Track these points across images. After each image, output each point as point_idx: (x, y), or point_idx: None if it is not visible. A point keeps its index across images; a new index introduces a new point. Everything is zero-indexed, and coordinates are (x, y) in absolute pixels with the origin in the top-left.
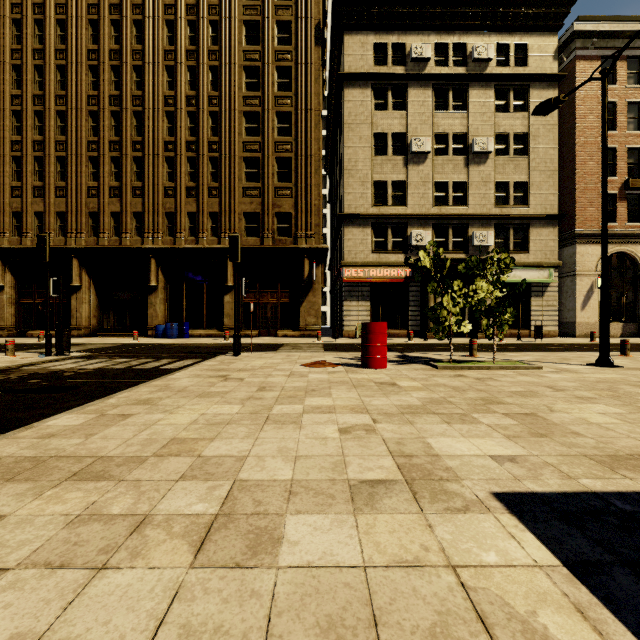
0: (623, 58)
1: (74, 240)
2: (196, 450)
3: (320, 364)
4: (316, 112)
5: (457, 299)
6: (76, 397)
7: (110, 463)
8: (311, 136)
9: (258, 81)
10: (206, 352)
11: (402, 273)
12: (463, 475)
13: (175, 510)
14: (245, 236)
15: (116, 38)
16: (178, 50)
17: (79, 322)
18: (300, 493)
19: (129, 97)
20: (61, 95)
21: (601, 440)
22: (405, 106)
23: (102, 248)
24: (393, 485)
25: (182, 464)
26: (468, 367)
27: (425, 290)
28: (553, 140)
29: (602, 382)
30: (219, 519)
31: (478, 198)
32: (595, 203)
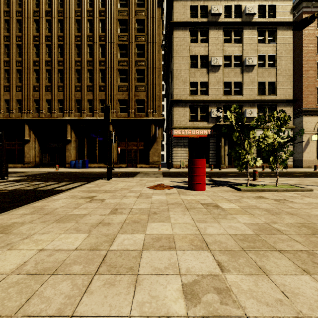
0: None
1: (26, 115)
2: None
3: (160, 186)
4: (158, 44)
5: (251, 143)
6: None
7: None
8: (155, 57)
9: (126, 27)
10: (92, 177)
11: (206, 132)
12: None
13: None
14: (119, 112)
15: (49, 4)
16: (82, 10)
17: (29, 159)
18: None
19: (56, 36)
20: (19, 35)
21: None
22: (207, 40)
23: (41, 119)
24: None
25: None
26: (262, 190)
27: (219, 142)
28: (290, 58)
29: None
30: None
31: (248, 91)
32: (313, 93)
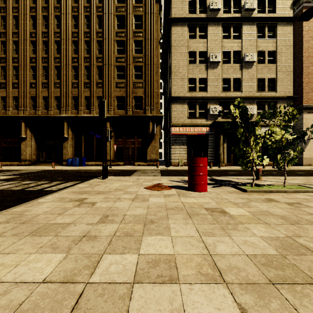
0: None
1: (22, 112)
2: None
3: (158, 187)
4: (156, 40)
5: (257, 140)
6: None
7: None
8: (153, 53)
9: (124, 23)
10: (88, 176)
11: (204, 130)
12: None
13: None
14: (117, 109)
15: (46, 0)
16: (79, 6)
17: (25, 157)
18: None
19: (53, 33)
20: (15, 32)
21: None
22: (206, 36)
23: (37, 116)
24: None
25: None
26: (270, 191)
27: (217, 139)
28: (290, 54)
29: None
30: None
31: (247, 87)
32: None
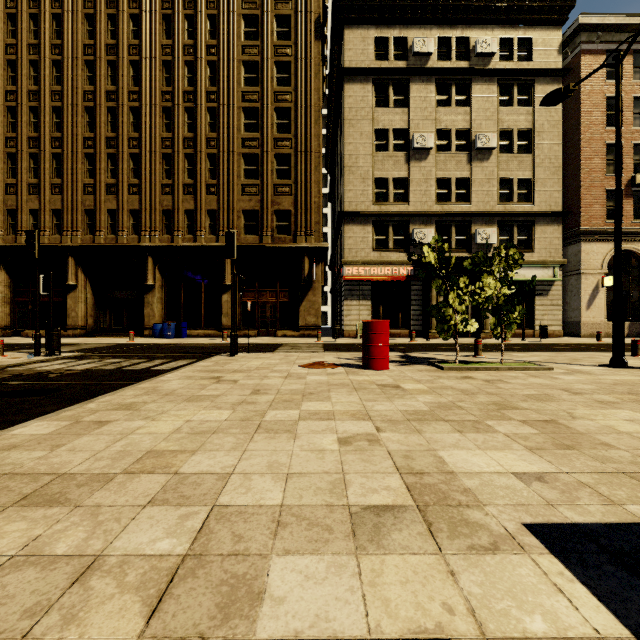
0: (629, 52)
1: (70, 238)
2: (173, 465)
3: (319, 365)
4: (316, 108)
5: (463, 297)
6: (55, 401)
7: (70, 482)
8: (311, 132)
9: (257, 76)
10: (202, 352)
11: (404, 272)
12: (485, 499)
13: (134, 549)
14: (244, 234)
15: (112, 33)
16: (175, 45)
17: (75, 322)
18: (290, 524)
19: (126, 93)
20: (57, 91)
21: (637, 453)
22: (407, 101)
23: (98, 246)
24: (403, 513)
25: (154, 484)
26: (475, 368)
27: (427, 289)
28: (558, 136)
29: (620, 384)
30: (187, 562)
31: (481, 195)
32: (601, 200)
